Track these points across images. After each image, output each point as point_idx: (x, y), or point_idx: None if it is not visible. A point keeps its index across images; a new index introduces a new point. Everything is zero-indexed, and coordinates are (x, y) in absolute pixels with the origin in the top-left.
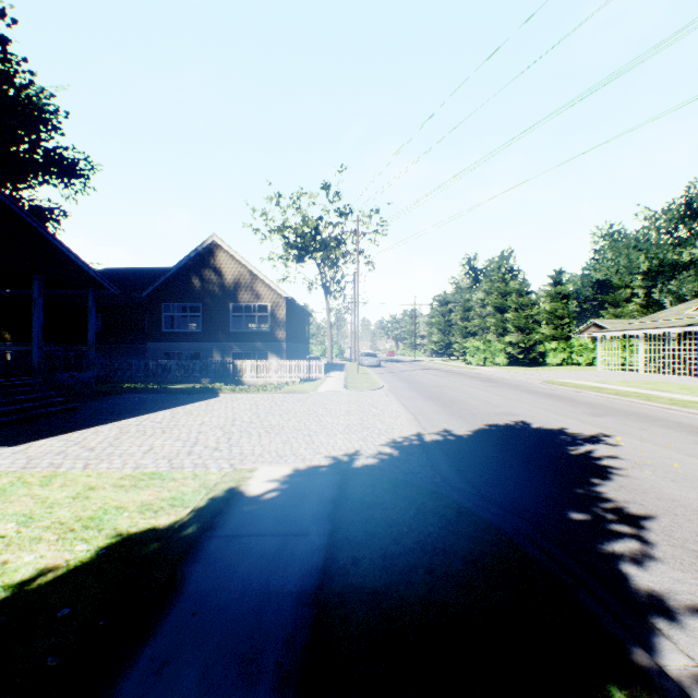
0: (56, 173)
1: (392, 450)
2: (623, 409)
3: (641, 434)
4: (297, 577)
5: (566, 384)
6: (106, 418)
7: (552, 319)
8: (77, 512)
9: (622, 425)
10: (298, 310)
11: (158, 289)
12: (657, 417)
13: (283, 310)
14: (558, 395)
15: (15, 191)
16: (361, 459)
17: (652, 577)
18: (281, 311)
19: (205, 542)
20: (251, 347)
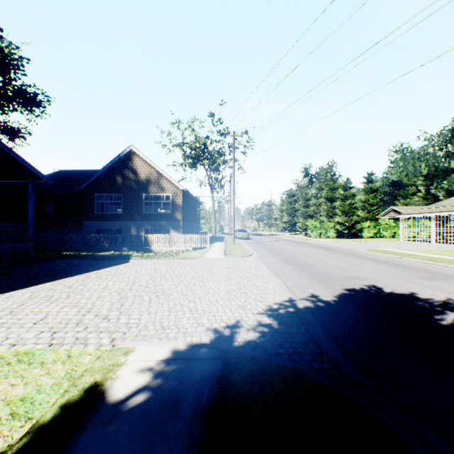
0: (21, 103)
1: (270, 321)
2: (446, 273)
3: None
4: None
5: (387, 252)
6: (28, 282)
7: (366, 206)
8: None
9: None
10: (191, 199)
11: (92, 184)
12: None
13: (180, 198)
14: (386, 261)
15: None
16: (242, 333)
17: None
18: (179, 199)
19: None
20: (158, 225)
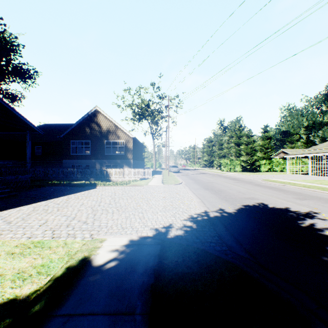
0: (18, 76)
1: (191, 224)
2: (313, 195)
3: None
4: None
5: (275, 181)
6: (29, 201)
7: (263, 149)
8: None
9: (320, 206)
10: (139, 144)
11: (68, 133)
12: None
13: (131, 144)
14: (274, 187)
15: None
16: (173, 231)
17: None
18: (130, 144)
19: (44, 325)
20: (115, 162)
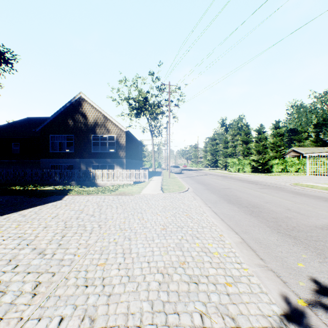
0: None
1: None
2: None
3: None
4: None
5: (314, 186)
6: None
7: (274, 147)
8: None
9: None
10: (134, 140)
11: (47, 126)
12: None
13: (123, 139)
14: (327, 197)
15: None
16: None
17: None
18: (123, 139)
19: None
20: (104, 162)
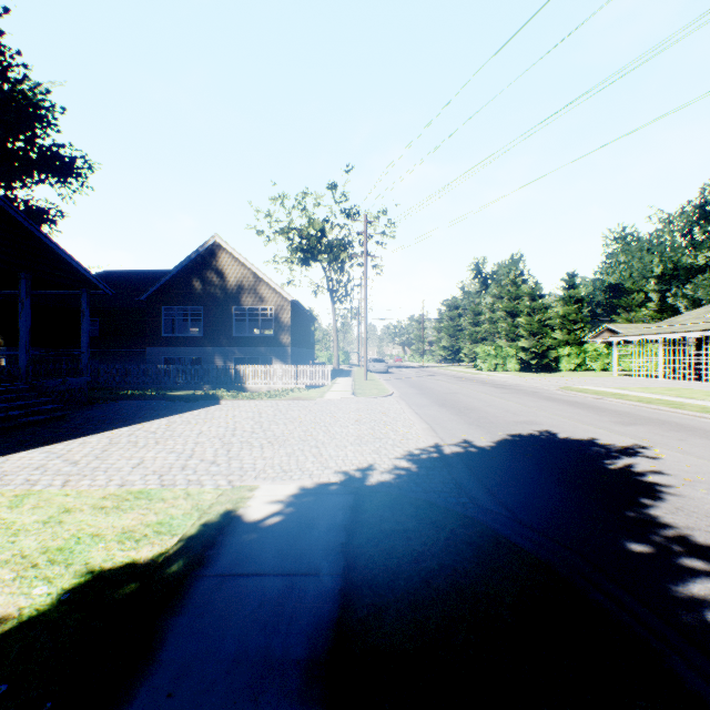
0: (52, 172)
1: (409, 465)
2: (652, 417)
3: (681, 445)
4: (305, 637)
5: (585, 390)
6: (96, 427)
7: (565, 323)
8: (45, 541)
9: (656, 436)
10: (303, 314)
11: (158, 292)
12: (691, 426)
13: (287, 313)
14: (579, 402)
15: (10, 190)
16: (375, 475)
17: None
18: (286, 314)
19: (192, 585)
20: (254, 352)
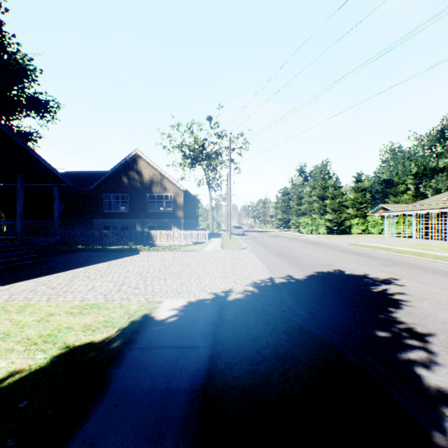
0: (34, 110)
1: (253, 289)
2: (404, 262)
3: (418, 278)
4: (189, 378)
5: (365, 246)
6: (64, 267)
7: (355, 204)
8: (40, 331)
9: (405, 272)
10: (191, 198)
11: (100, 184)
12: (427, 267)
13: (181, 198)
14: (361, 253)
15: (8, 121)
16: (233, 295)
17: (438, 377)
18: (180, 198)
19: (126, 352)
20: (160, 222)
